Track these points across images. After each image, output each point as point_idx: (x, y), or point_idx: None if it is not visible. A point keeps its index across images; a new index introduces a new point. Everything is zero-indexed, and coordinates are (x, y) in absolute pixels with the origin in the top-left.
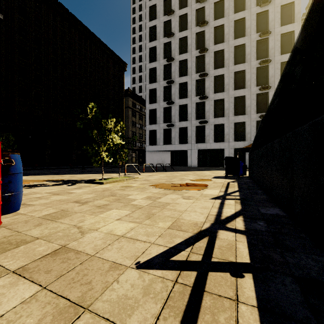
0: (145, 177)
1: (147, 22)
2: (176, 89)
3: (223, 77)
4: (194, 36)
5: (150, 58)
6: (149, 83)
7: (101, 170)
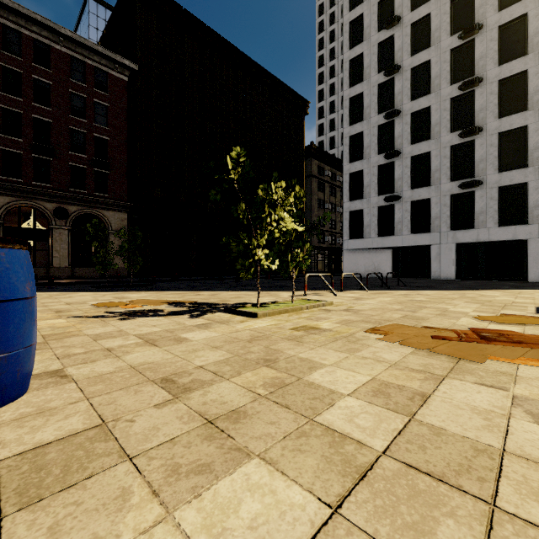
0: (346, 302)
1: (345, 14)
2: (406, 126)
3: (523, 77)
4: (447, 8)
5: (351, 78)
6: (348, 125)
7: (264, 284)
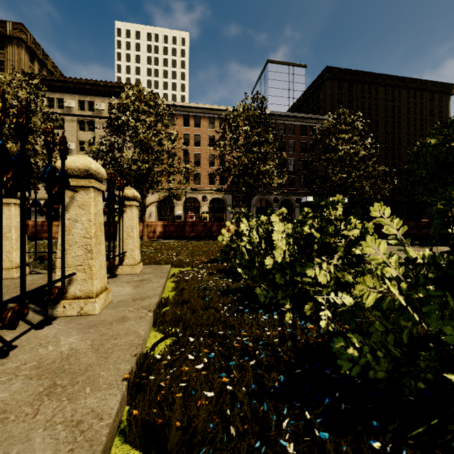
0: None
1: None
2: None
3: None
4: None
5: None
6: None
7: None
